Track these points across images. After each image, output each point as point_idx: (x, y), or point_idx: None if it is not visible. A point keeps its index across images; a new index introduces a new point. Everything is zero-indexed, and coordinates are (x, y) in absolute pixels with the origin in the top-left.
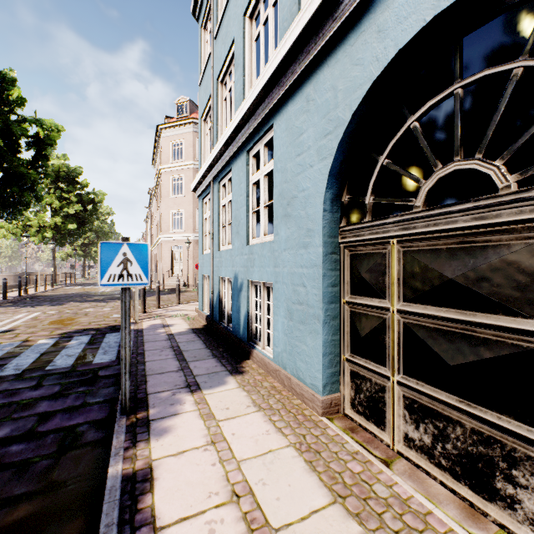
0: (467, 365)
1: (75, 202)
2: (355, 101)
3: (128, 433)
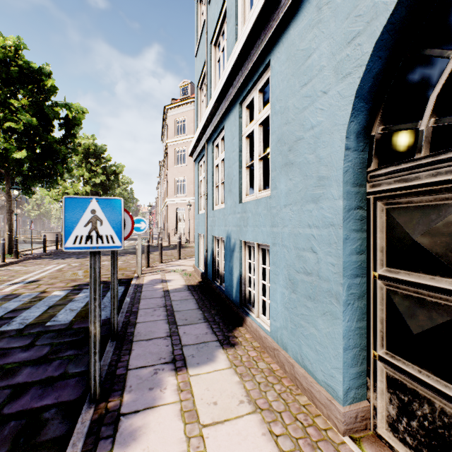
0: None
1: (101, 173)
2: None
3: (89, 436)
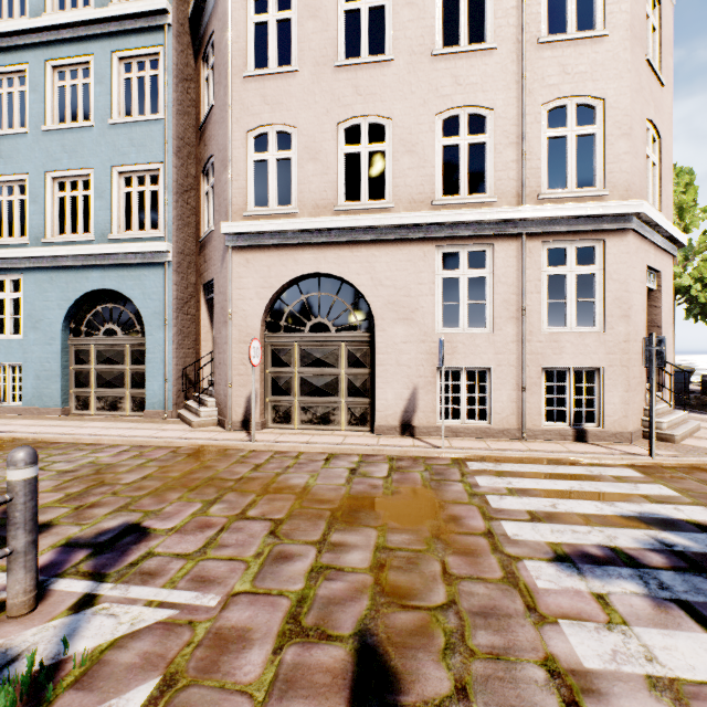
0: (113, 379)
1: None
2: (78, 295)
3: None
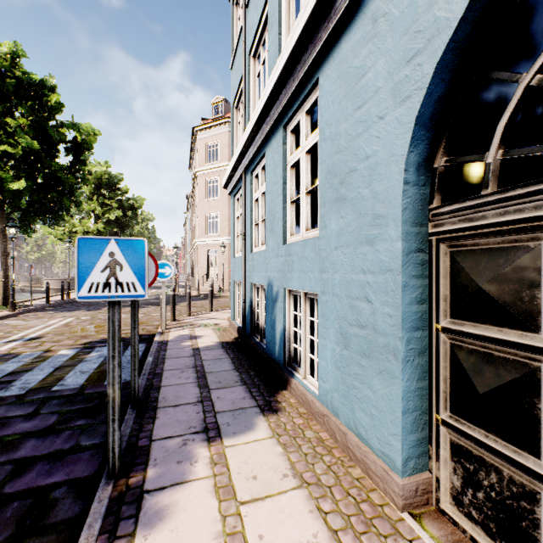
0: None
1: (116, 208)
2: None
3: (107, 516)
